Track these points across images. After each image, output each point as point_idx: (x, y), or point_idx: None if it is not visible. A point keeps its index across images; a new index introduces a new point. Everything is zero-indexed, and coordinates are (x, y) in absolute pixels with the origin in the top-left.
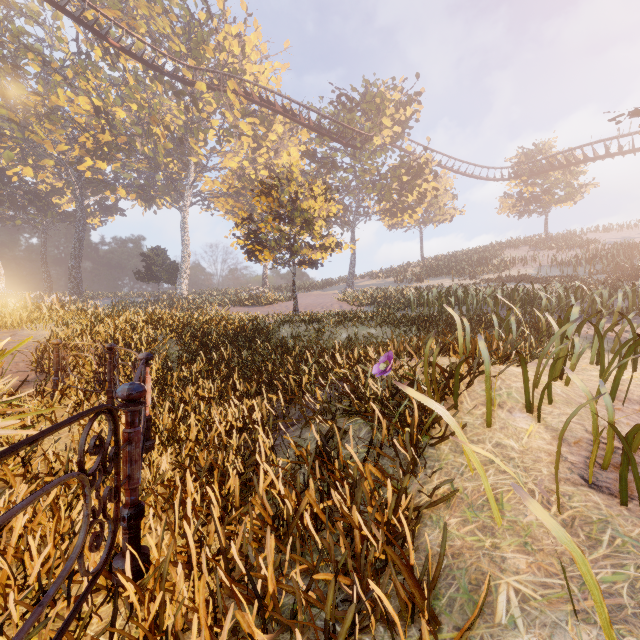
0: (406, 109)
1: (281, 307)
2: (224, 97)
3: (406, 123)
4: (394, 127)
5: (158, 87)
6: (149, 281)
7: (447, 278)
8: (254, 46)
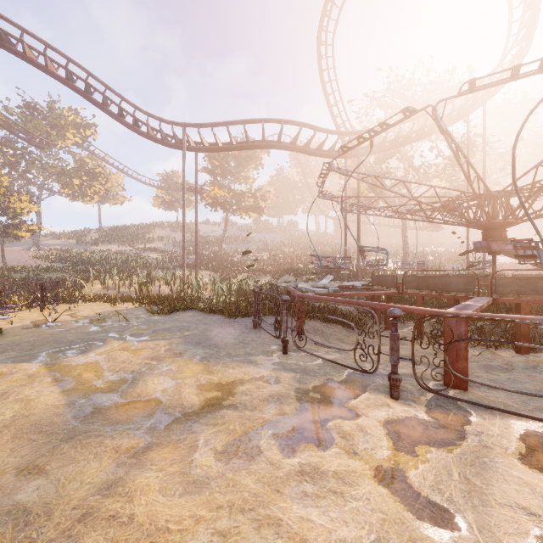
0: (86, 130)
1: None
2: None
3: (86, 138)
4: (76, 138)
5: None
6: None
7: (116, 245)
8: None
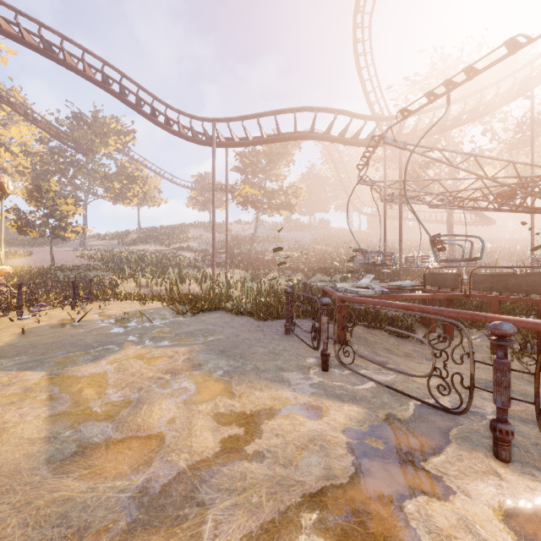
0: (126, 136)
1: (29, 260)
2: None
3: (126, 144)
4: (117, 144)
5: None
6: None
7: (153, 245)
8: None
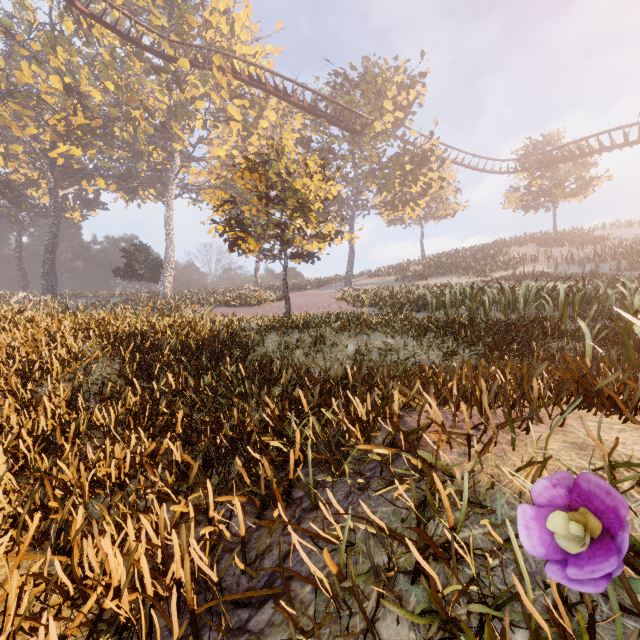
0: (409, 92)
1: (272, 307)
2: (210, 76)
3: (409, 108)
4: (396, 112)
5: (136, 63)
6: (130, 279)
7: (452, 276)
8: (244, 24)
